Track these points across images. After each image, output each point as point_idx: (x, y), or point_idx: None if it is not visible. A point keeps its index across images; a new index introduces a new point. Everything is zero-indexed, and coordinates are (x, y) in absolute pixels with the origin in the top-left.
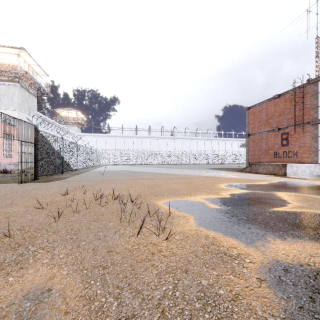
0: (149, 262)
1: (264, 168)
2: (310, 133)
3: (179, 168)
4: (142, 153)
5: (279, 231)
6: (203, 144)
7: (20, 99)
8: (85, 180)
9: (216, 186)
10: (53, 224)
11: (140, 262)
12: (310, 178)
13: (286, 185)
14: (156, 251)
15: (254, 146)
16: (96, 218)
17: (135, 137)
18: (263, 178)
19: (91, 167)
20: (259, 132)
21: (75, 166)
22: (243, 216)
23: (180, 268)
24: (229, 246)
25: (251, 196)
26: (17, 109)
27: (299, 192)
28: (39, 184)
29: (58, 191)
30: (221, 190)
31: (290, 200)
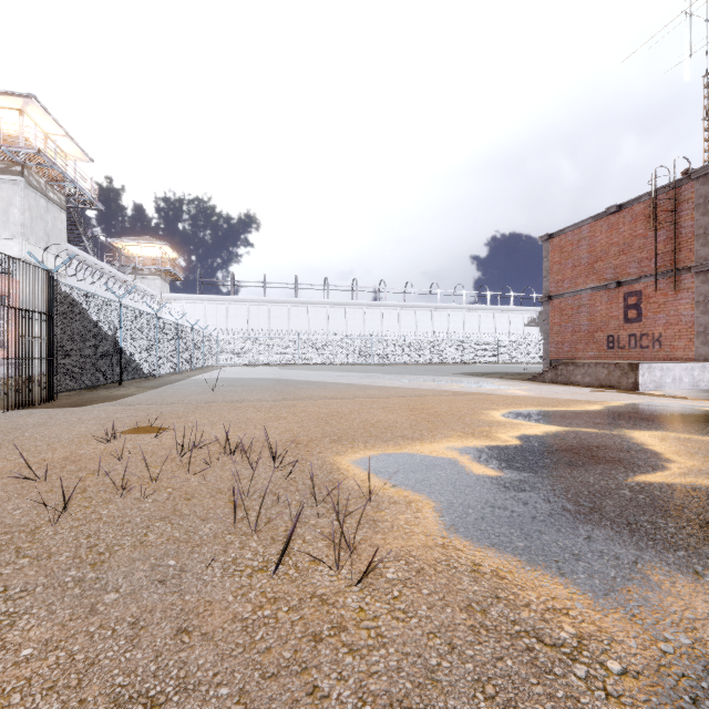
0: (303, 677)
1: (587, 373)
2: (692, 293)
3: (393, 373)
4: (309, 339)
5: (674, 550)
6: (446, 320)
7: (26, 213)
8: (169, 402)
9: (481, 415)
10: (45, 530)
11: (272, 678)
12: (694, 395)
13: (647, 412)
14: (328, 627)
15: (561, 322)
16: (171, 508)
17: (294, 304)
18: (587, 395)
19: (191, 370)
20: (573, 290)
21: (152, 368)
22: (565, 499)
23: (403, 704)
24: (547, 606)
25: (572, 441)
26: (18, 237)
27: (683, 430)
28: (53, 413)
29: (93, 431)
30: (495, 427)
31: (671, 453)
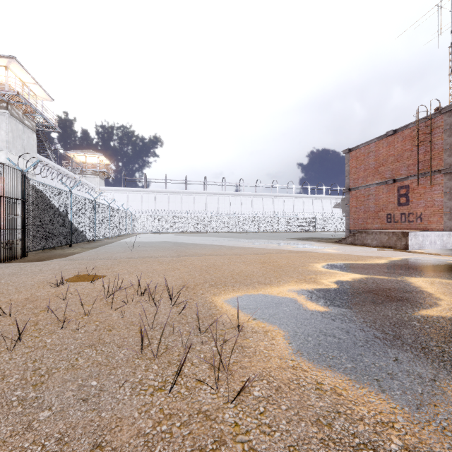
0: None
1: (375, 238)
2: (442, 187)
3: (249, 238)
4: (195, 216)
5: None
6: (282, 204)
7: (10, 134)
8: (102, 258)
9: (309, 267)
10: (3, 356)
11: None
12: (445, 253)
13: (417, 265)
14: (211, 441)
15: (357, 205)
16: (97, 337)
17: (185, 193)
18: (376, 253)
19: (118, 236)
20: (364, 185)
21: (92, 235)
22: (374, 329)
23: None
24: (376, 420)
25: (371, 285)
26: (4, 149)
27: (443, 277)
28: (23, 265)
29: (49, 278)
30: (319, 275)
31: (440, 294)
